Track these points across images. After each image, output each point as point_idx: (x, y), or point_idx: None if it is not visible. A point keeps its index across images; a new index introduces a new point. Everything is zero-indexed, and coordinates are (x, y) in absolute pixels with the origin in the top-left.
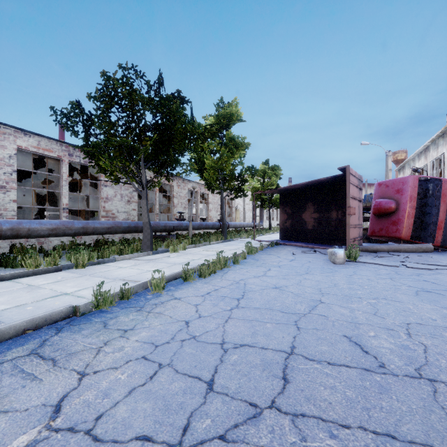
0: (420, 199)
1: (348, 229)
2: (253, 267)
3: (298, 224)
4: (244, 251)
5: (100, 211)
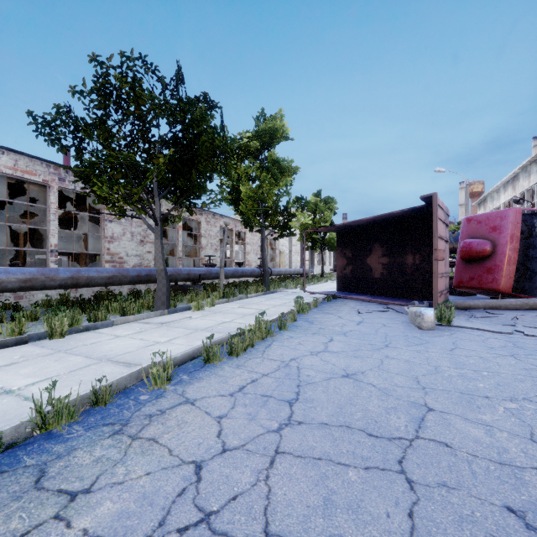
0: (522, 239)
1: (435, 279)
2: (307, 336)
3: (361, 271)
4: (293, 311)
5: (103, 255)
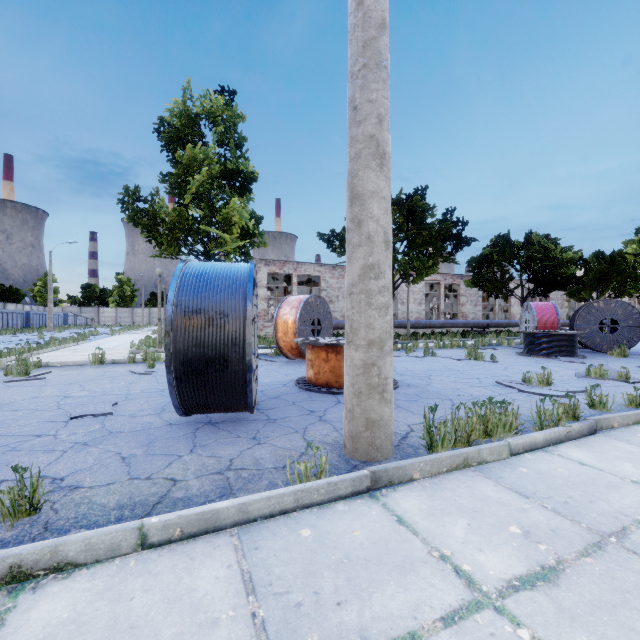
0: None
1: None
2: None
3: None
4: None
5: None
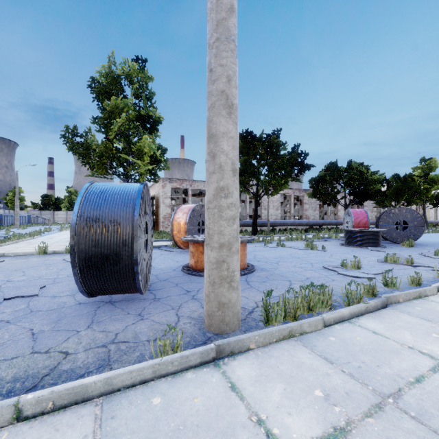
0: None
1: None
2: None
3: None
4: None
5: None
